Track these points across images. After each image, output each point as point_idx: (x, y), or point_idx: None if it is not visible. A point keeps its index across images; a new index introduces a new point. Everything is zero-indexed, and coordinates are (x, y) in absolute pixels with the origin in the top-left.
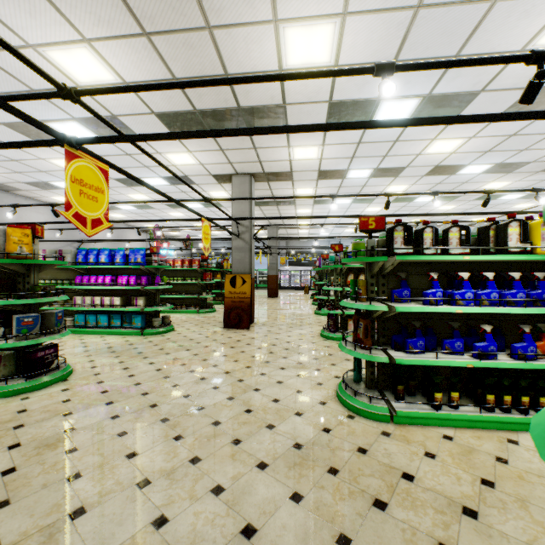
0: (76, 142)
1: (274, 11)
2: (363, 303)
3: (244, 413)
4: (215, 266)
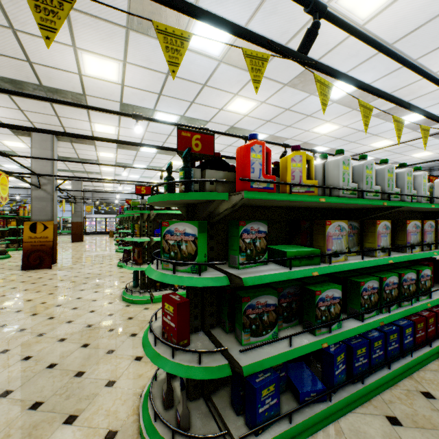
0: None
1: (73, 42)
2: (137, 238)
3: (48, 320)
4: (9, 213)
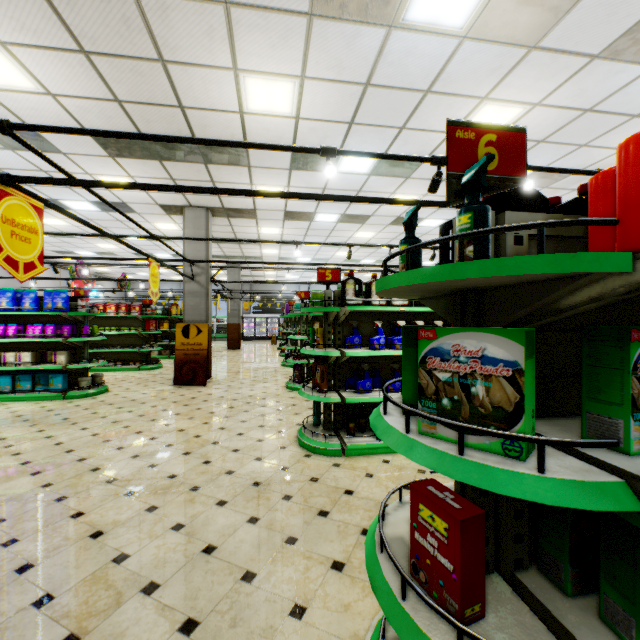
0: (9, 180)
1: (234, 61)
2: (320, 350)
3: (203, 464)
4: (162, 313)
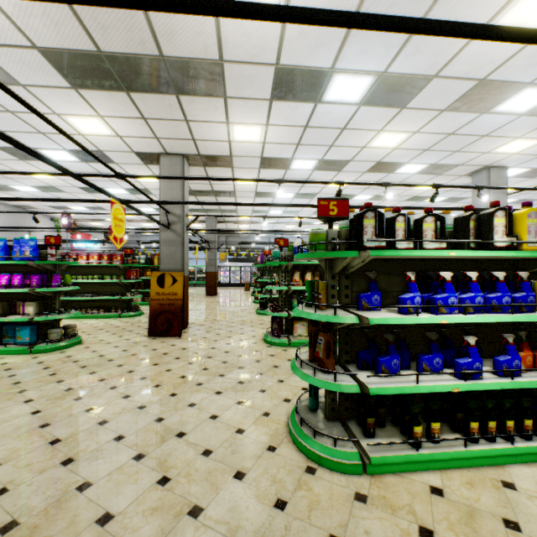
0: None
1: None
2: (324, 312)
3: (156, 487)
4: (144, 262)
